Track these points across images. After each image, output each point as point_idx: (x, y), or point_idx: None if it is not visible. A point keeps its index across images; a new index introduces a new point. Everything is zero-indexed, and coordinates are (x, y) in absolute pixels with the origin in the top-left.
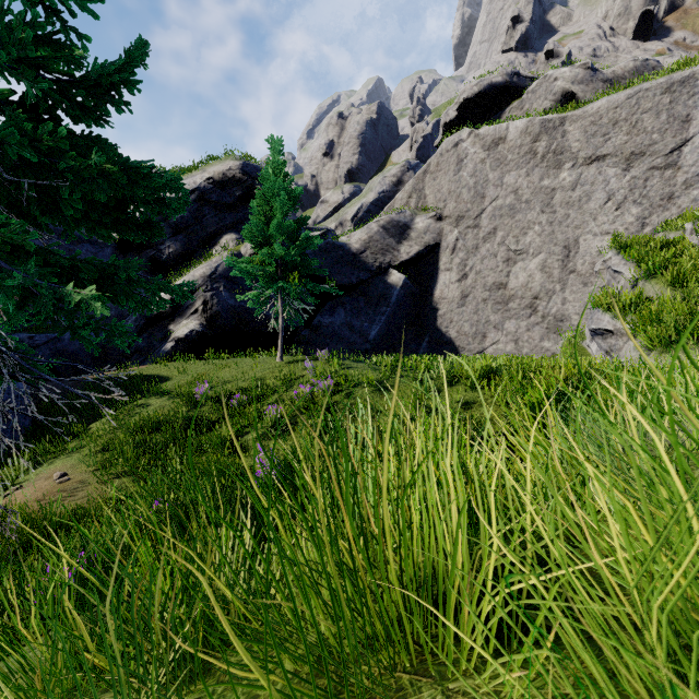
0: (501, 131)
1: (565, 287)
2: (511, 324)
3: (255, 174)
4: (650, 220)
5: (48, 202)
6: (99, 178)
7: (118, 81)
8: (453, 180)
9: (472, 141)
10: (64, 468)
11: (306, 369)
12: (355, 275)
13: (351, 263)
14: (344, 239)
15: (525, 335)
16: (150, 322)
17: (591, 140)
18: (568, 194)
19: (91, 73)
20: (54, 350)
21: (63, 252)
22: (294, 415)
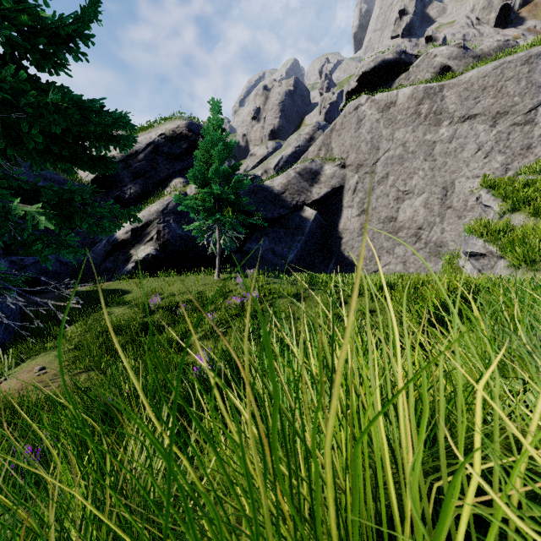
0: (392, 97)
1: (443, 220)
2: (400, 250)
3: (198, 131)
4: (512, 165)
5: (14, 136)
6: (56, 113)
7: (75, 33)
8: (354, 136)
9: (369, 105)
10: (43, 363)
11: (238, 284)
12: (277, 211)
13: (273, 202)
14: (268, 183)
15: (412, 258)
16: (115, 248)
17: (464, 102)
18: (446, 146)
19: (50, 25)
20: (39, 269)
21: (25, 179)
22: (228, 321)
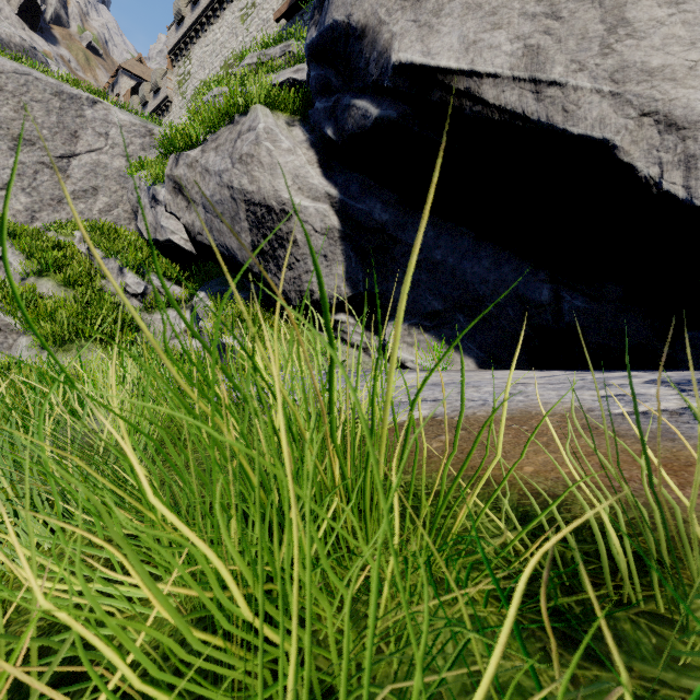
0: None
1: None
2: None
3: None
4: (41, 215)
5: None
6: None
7: None
8: None
9: None
10: None
11: None
12: None
13: None
14: None
15: None
16: None
17: None
18: None
19: None
20: None
21: None
22: None
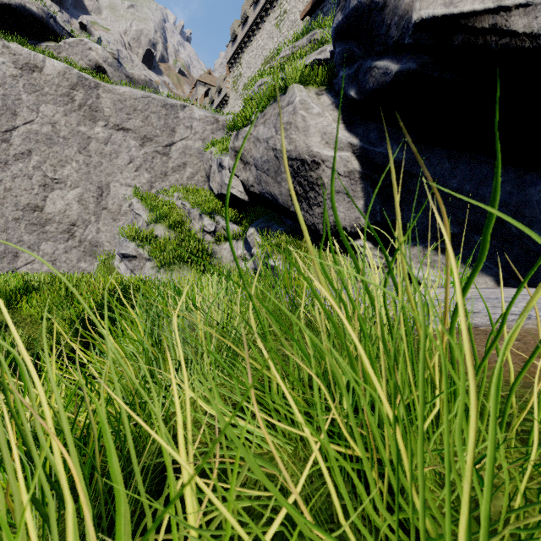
0: (38, 60)
1: (99, 220)
2: (49, 246)
3: None
4: (155, 185)
5: None
6: None
7: None
8: None
9: None
10: None
11: None
12: None
13: None
14: None
15: (64, 257)
16: None
17: (119, 113)
18: (102, 146)
19: None
20: None
21: None
22: None
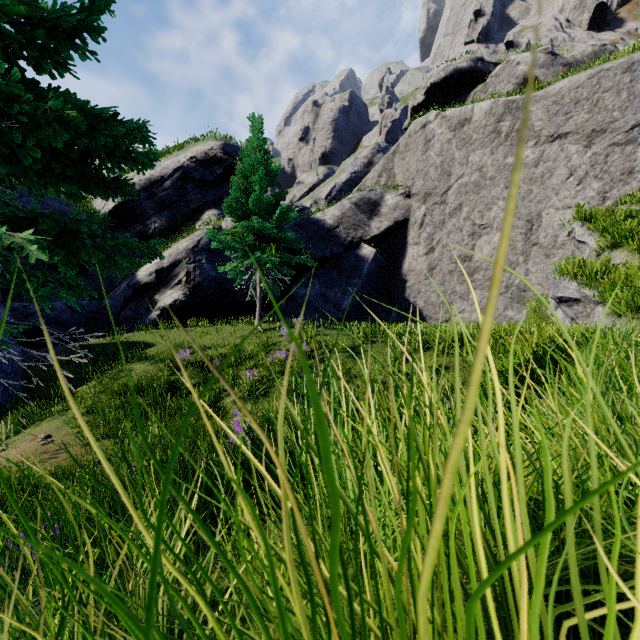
0: (467, 113)
1: (528, 259)
2: (476, 295)
3: (235, 153)
4: (611, 194)
5: (6, 152)
6: (56, 123)
7: (81, 26)
8: (421, 160)
9: (439, 122)
10: (50, 429)
11: (282, 336)
12: (329, 249)
13: (325, 238)
14: (319, 215)
15: None
16: (137, 292)
17: (553, 119)
18: (531, 171)
19: (51, 15)
20: (46, 318)
21: (19, 204)
22: (270, 379)
